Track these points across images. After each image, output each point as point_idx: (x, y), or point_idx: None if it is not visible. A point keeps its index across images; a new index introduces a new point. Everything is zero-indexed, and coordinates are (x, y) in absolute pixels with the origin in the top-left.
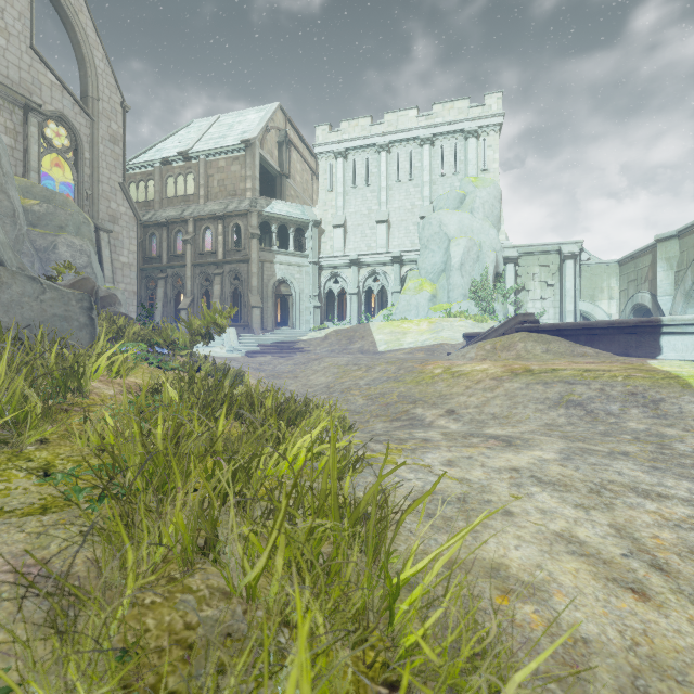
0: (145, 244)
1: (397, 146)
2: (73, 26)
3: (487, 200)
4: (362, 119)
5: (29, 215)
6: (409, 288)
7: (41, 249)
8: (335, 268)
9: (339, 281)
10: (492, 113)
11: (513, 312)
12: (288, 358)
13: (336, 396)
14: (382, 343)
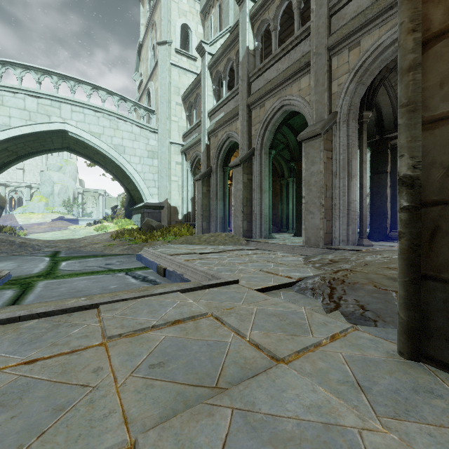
0: None
1: None
2: None
3: (71, 170)
4: None
5: None
6: (35, 200)
7: None
8: None
9: None
10: None
11: (82, 211)
12: None
13: None
14: (21, 222)
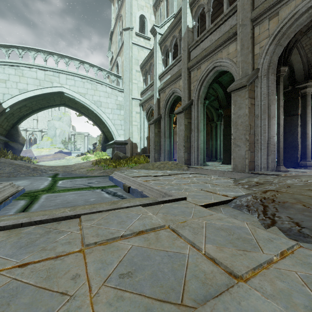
0: None
1: None
2: None
3: (67, 120)
4: None
5: None
6: (44, 139)
7: None
8: None
9: None
10: None
11: (73, 147)
12: None
13: None
14: (35, 154)
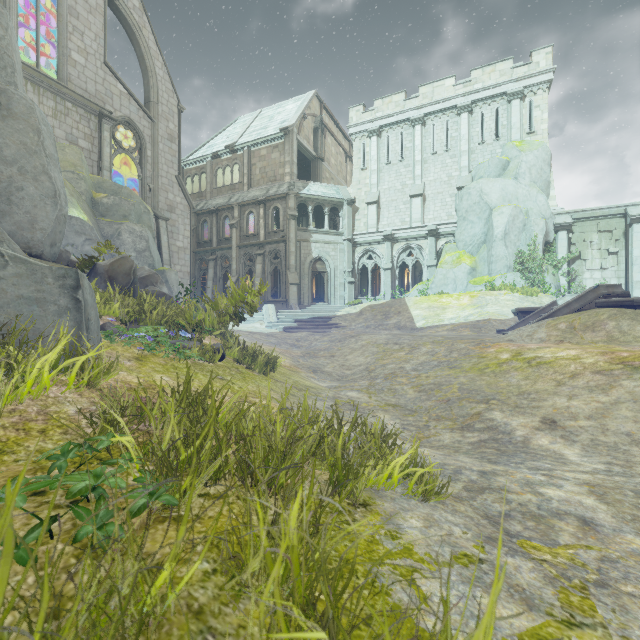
0: (199, 230)
1: (432, 118)
2: (138, 41)
3: (534, 163)
4: (396, 95)
5: (100, 207)
6: (446, 262)
7: (108, 236)
8: (369, 244)
9: (373, 257)
10: (540, 70)
11: (566, 284)
12: (324, 334)
13: (380, 383)
14: (419, 318)
